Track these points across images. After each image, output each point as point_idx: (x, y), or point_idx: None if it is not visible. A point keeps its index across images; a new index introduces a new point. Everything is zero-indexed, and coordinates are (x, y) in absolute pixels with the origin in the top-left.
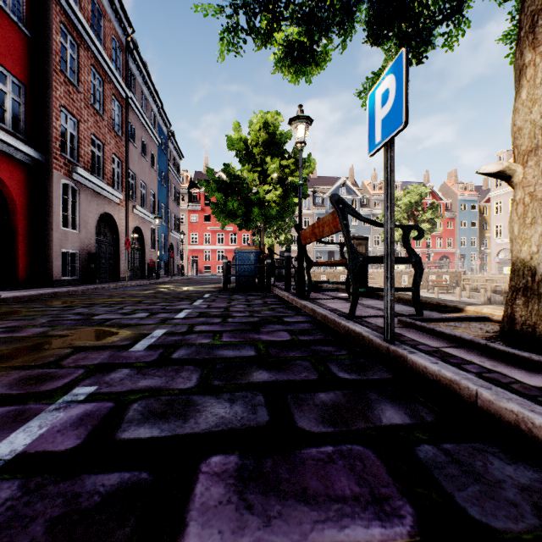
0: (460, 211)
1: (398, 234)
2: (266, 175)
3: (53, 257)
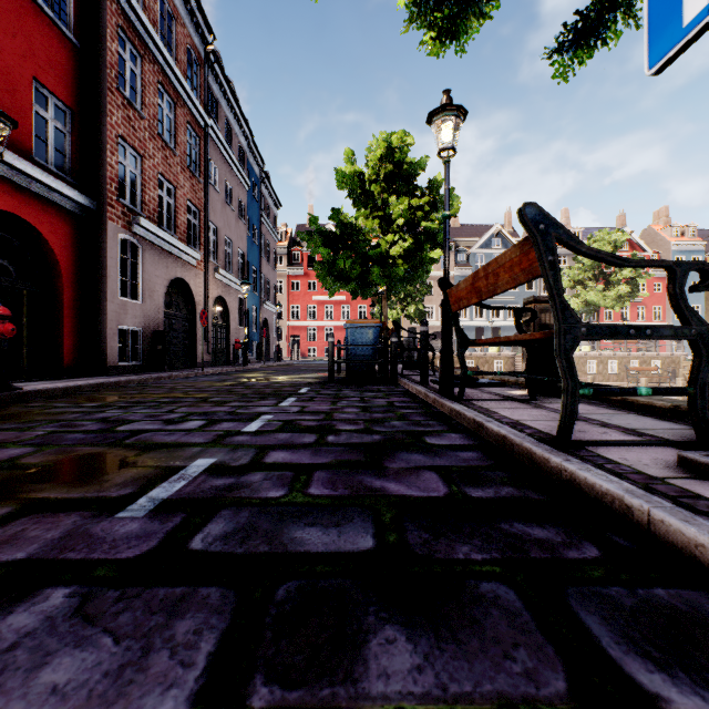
0: None
1: (579, 301)
2: (390, 222)
3: (108, 336)
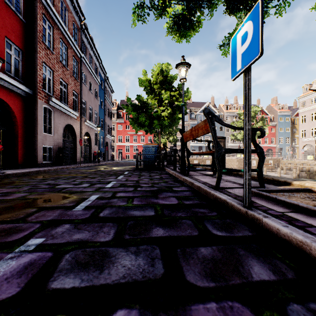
0: (279, 121)
1: (241, 135)
2: (161, 101)
3: (38, 150)
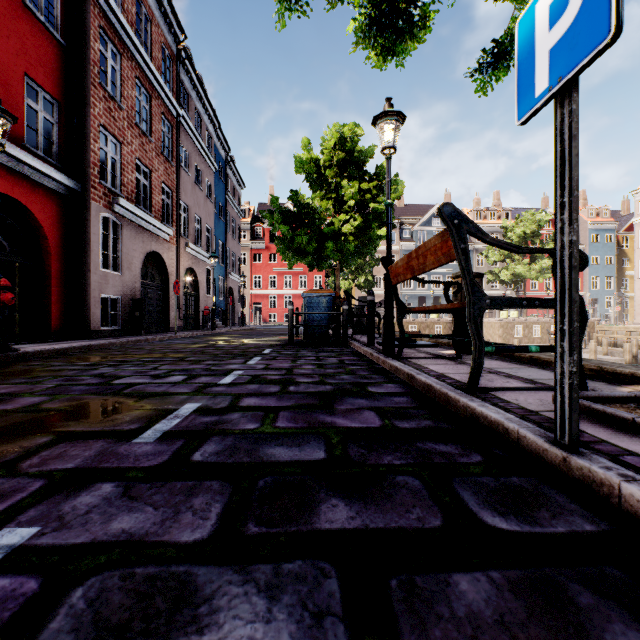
0: (590, 243)
1: (508, 273)
2: (342, 203)
3: (91, 304)
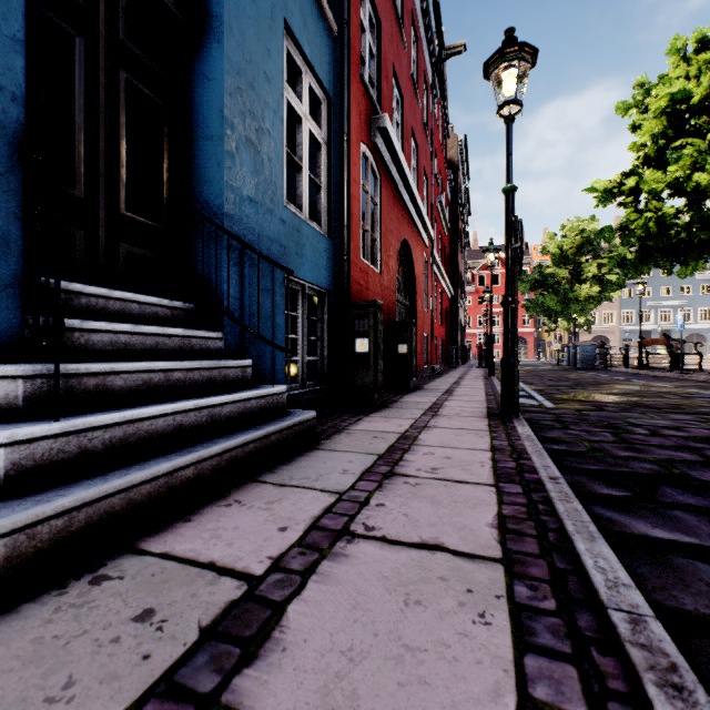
0: None
1: None
2: (580, 273)
3: (458, 349)
